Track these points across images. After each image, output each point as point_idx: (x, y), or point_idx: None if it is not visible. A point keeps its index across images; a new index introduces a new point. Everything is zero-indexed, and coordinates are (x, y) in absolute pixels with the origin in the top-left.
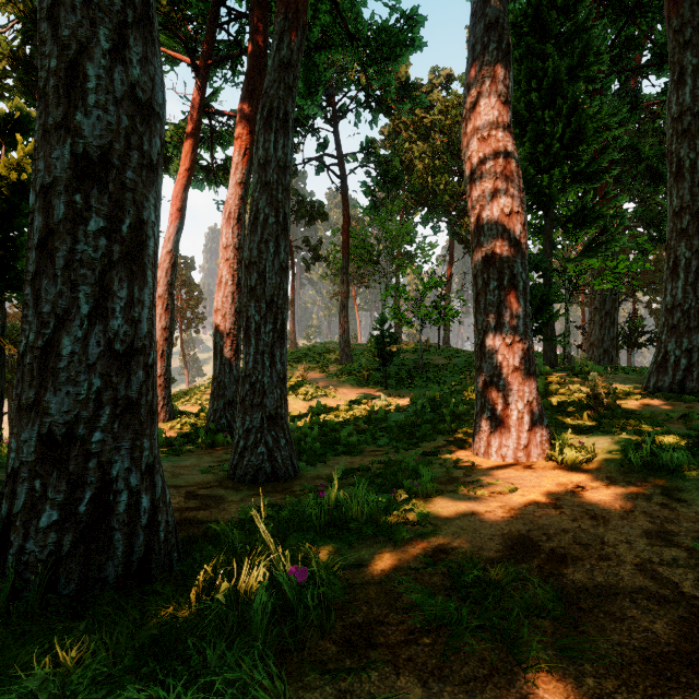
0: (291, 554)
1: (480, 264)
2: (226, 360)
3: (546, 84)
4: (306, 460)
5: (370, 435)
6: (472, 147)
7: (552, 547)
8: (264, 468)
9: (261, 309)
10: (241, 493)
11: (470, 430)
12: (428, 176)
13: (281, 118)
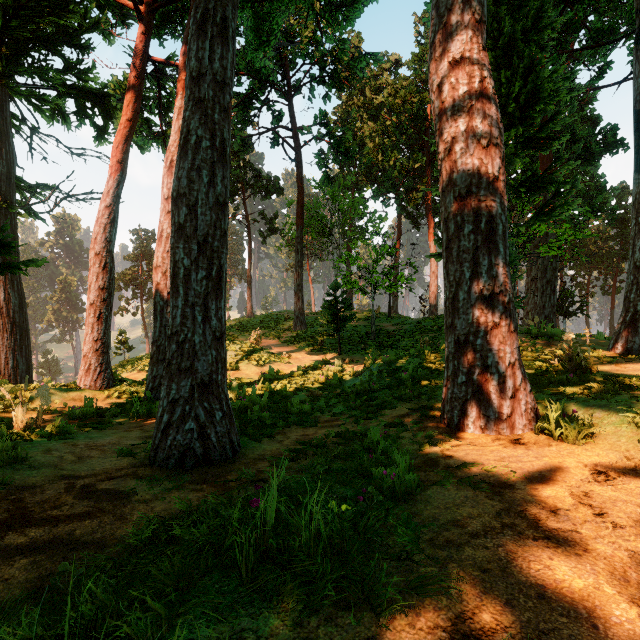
0: None
1: (452, 206)
2: (167, 322)
3: (502, 44)
4: (250, 434)
5: (325, 402)
6: (442, 73)
7: None
8: (193, 448)
9: (191, 251)
10: (158, 485)
11: (434, 396)
12: (378, 154)
13: (218, 23)
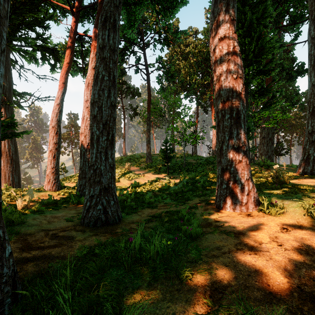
0: (93, 313)
1: (220, 106)
2: (86, 159)
3: (246, 25)
4: (126, 212)
5: (161, 197)
6: (215, 44)
7: (297, 284)
8: (101, 218)
9: (100, 128)
10: (85, 233)
11: (212, 194)
12: (187, 76)
13: (111, 22)
